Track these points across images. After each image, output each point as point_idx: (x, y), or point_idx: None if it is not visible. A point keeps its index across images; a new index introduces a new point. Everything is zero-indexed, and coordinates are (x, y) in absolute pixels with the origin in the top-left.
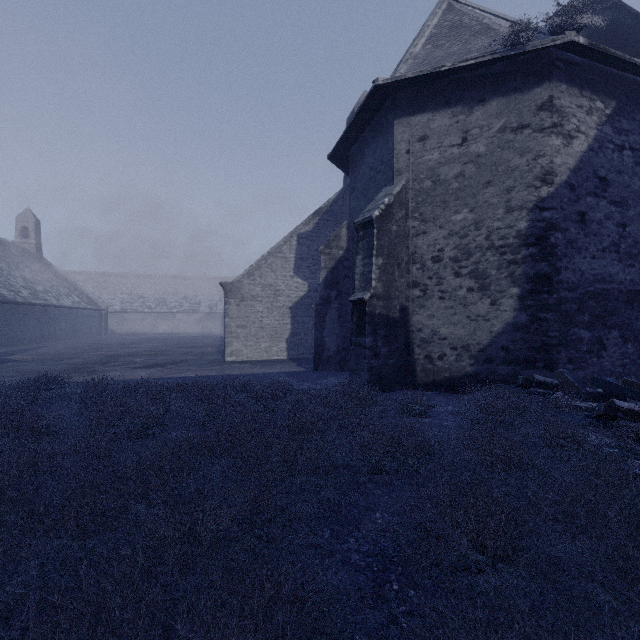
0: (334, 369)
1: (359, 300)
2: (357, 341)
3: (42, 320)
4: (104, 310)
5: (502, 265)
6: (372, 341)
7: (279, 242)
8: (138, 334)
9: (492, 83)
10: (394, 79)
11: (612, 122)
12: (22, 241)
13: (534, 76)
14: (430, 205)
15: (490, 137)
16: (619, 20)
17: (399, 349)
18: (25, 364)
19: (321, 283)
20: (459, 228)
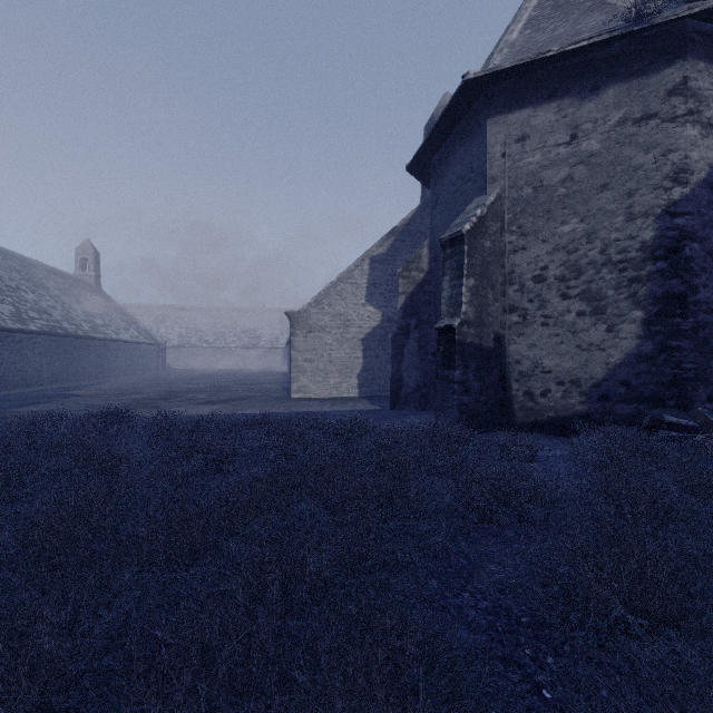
0: (414, 408)
1: (447, 327)
2: (444, 374)
3: (102, 355)
4: (162, 345)
5: (621, 284)
6: (462, 374)
7: (349, 266)
8: (196, 370)
9: (608, 67)
10: (488, 71)
11: None
12: (82, 273)
13: (663, 55)
14: (531, 216)
15: (606, 132)
16: None
17: (493, 384)
18: (88, 399)
19: (399, 310)
20: (567, 241)
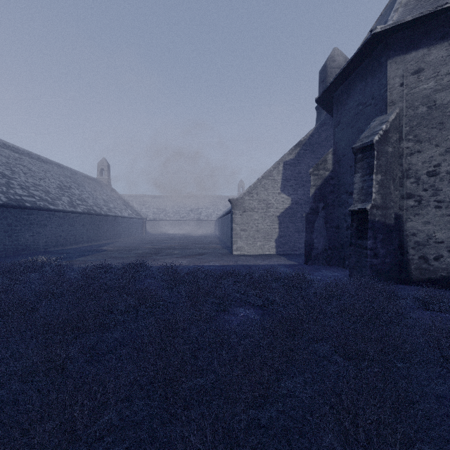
0: (321, 263)
1: (360, 210)
2: (358, 243)
3: (113, 225)
4: (144, 219)
5: None
6: (372, 243)
7: (270, 168)
8: (164, 234)
9: None
10: (392, 25)
11: None
12: (101, 177)
13: None
14: (425, 127)
15: None
16: None
17: (394, 250)
18: (112, 253)
19: (310, 197)
20: None
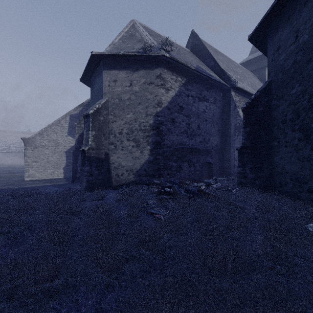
0: None
1: (83, 150)
2: (82, 169)
3: None
4: None
5: (144, 137)
6: (89, 168)
7: (59, 118)
8: None
9: (141, 63)
10: (100, 53)
11: (185, 86)
12: None
13: (155, 64)
14: (118, 110)
15: (140, 85)
16: (200, 46)
17: (104, 172)
18: None
19: (76, 140)
20: (129, 121)
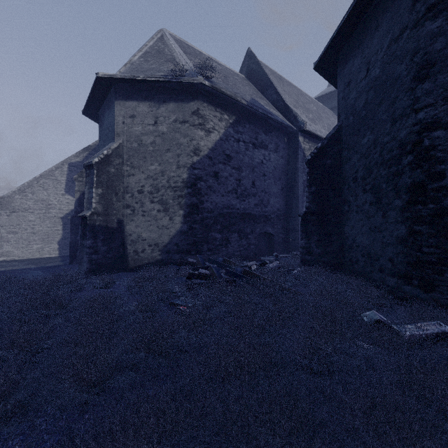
0: None
1: (83, 216)
2: (83, 243)
3: None
4: None
5: (175, 197)
6: (93, 243)
7: (51, 168)
8: None
9: (170, 93)
10: (109, 76)
11: (233, 127)
12: None
13: (190, 95)
14: (137, 158)
15: (169, 124)
16: (258, 71)
17: (117, 247)
18: None
19: (75, 201)
20: (153, 174)
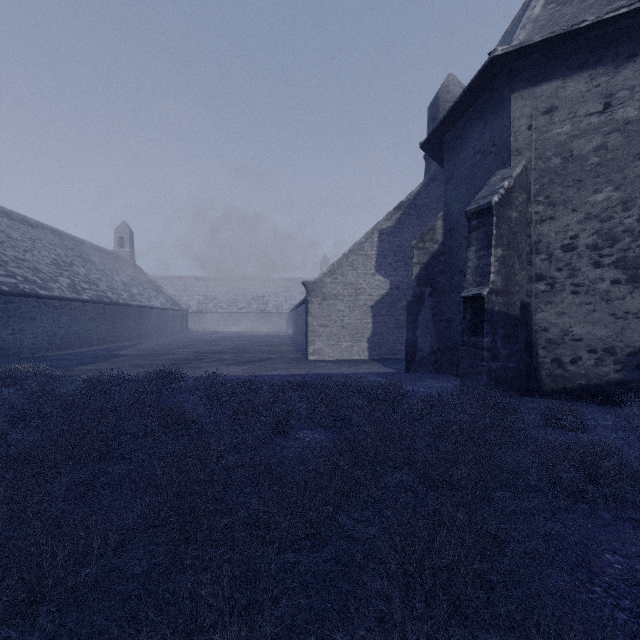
0: (428, 371)
1: (475, 296)
2: (472, 341)
3: (138, 320)
4: (185, 310)
5: None
6: (490, 341)
7: (360, 239)
8: (213, 333)
9: None
10: (517, 46)
11: None
12: (120, 250)
13: None
14: (559, 186)
15: None
16: None
17: (519, 351)
18: (133, 359)
19: (413, 280)
20: (599, 210)
